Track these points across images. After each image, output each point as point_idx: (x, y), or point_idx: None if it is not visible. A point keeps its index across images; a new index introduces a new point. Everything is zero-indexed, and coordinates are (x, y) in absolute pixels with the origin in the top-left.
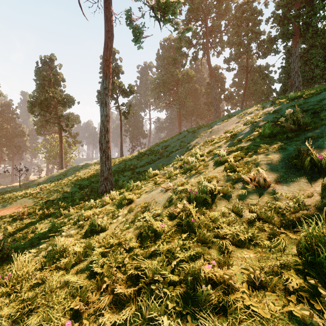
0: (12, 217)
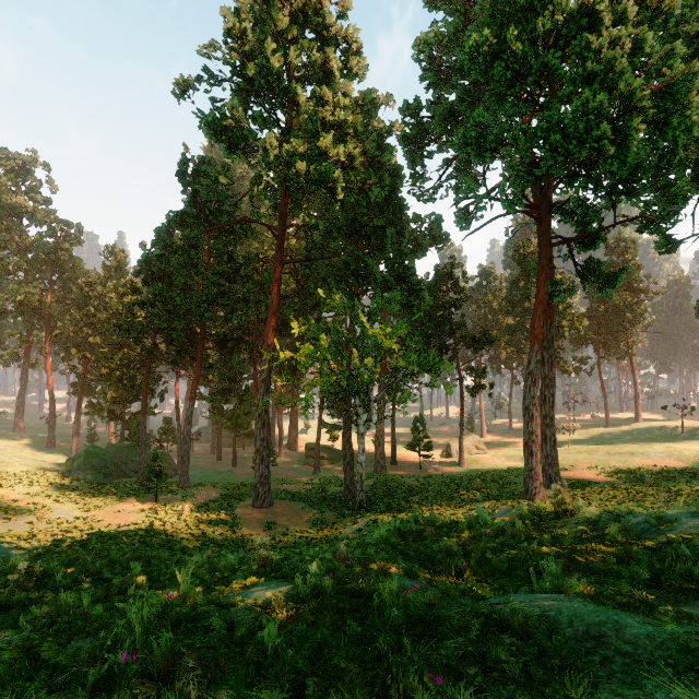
0: (662, 469)
